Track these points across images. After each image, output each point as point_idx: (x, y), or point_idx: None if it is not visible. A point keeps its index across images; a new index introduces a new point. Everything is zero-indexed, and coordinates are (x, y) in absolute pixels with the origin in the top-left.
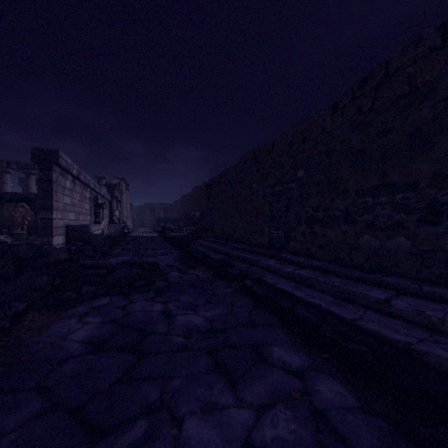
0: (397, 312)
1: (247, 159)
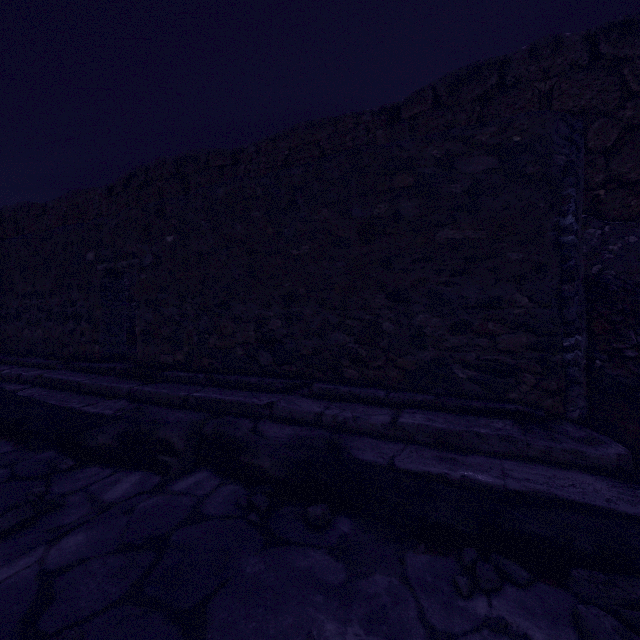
0: (0, 376)
1: (2, 218)
